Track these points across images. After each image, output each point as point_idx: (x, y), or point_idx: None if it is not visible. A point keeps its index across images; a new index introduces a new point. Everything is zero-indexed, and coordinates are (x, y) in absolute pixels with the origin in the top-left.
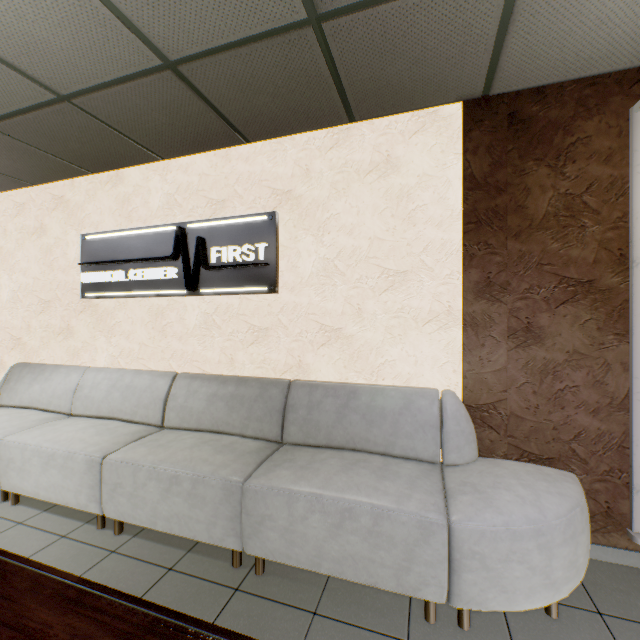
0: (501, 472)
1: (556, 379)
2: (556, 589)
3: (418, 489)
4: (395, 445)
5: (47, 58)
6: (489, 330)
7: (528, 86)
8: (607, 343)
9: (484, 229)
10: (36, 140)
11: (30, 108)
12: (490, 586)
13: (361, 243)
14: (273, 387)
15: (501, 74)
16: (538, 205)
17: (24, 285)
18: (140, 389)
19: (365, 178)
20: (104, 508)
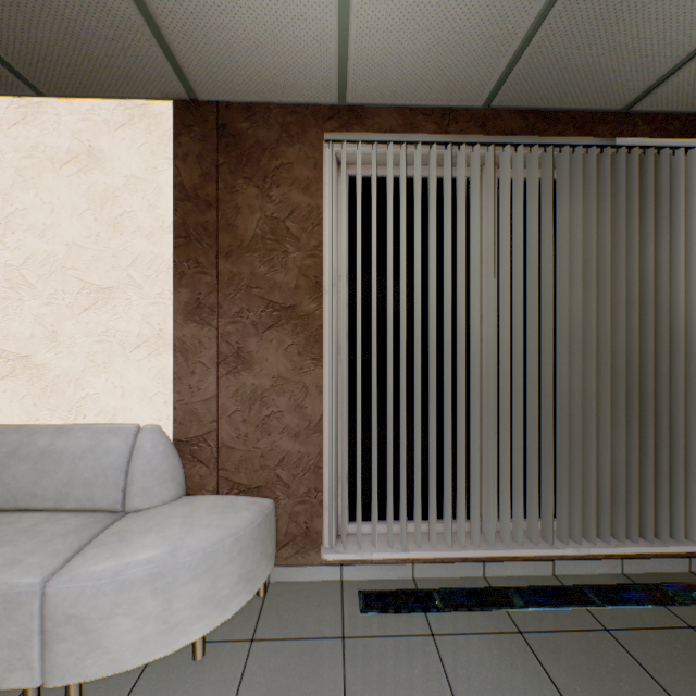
0: (179, 511)
1: (264, 405)
2: (181, 632)
3: (44, 550)
4: (70, 497)
5: None
6: (200, 356)
7: (235, 99)
8: (307, 367)
9: (195, 245)
10: None
11: None
12: (90, 651)
13: (57, 249)
14: None
15: (193, 77)
16: (248, 226)
17: None
18: None
19: (62, 169)
20: None
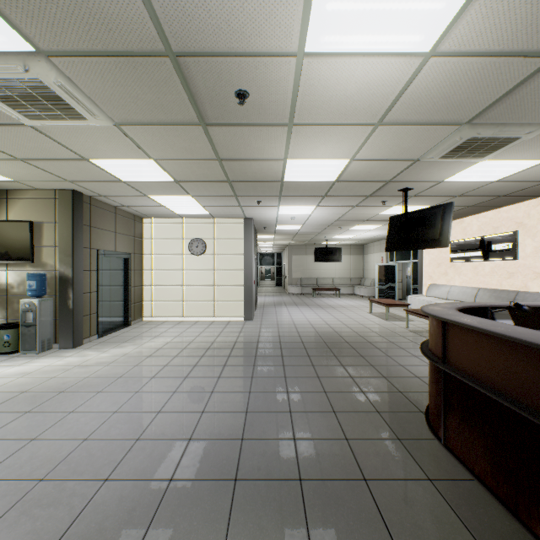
0: None
1: None
2: None
3: None
4: None
5: None
6: None
7: None
8: None
9: None
10: None
11: None
12: None
13: None
14: (511, 293)
15: None
16: None
17: (432, 258)
18: (467, 292)
19: None
20: None
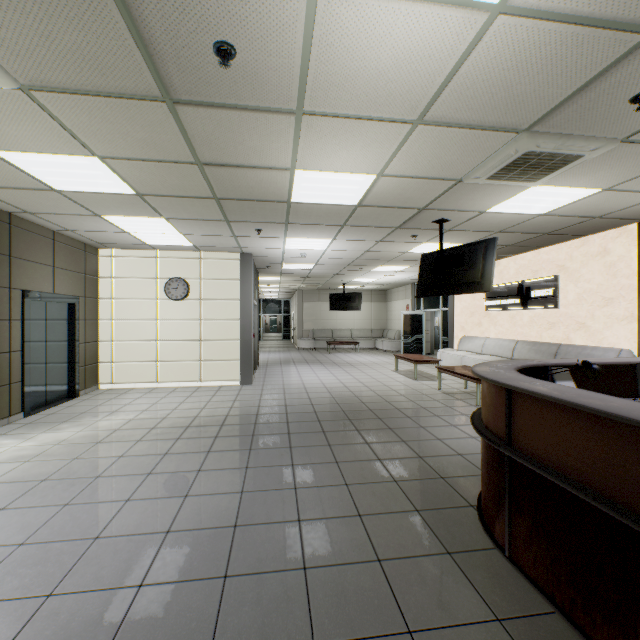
0: None
1: None
2: None
3: None
4: None
5: None
6: None
7: None
8: None
9: None
10: None
11: None
12: None
13: (593, 286)
14: (553, 346)
15: (639, 218)
16: None
17: (464, 306)
18: (504, 345)
19: (594, 258)
20: None
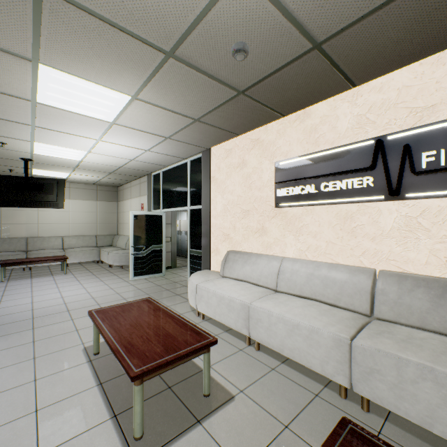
0: None
1: None
2: None
3: None
4: None
5: (336, 2)
6: None
7: None
8: None
9: None
10: (266, 96)
11: (281, 67)
12: None
13: None
14: None
15: None
16: None
17: (231, 201)
18: (339, 280)
19: None
20: (354, 384)
